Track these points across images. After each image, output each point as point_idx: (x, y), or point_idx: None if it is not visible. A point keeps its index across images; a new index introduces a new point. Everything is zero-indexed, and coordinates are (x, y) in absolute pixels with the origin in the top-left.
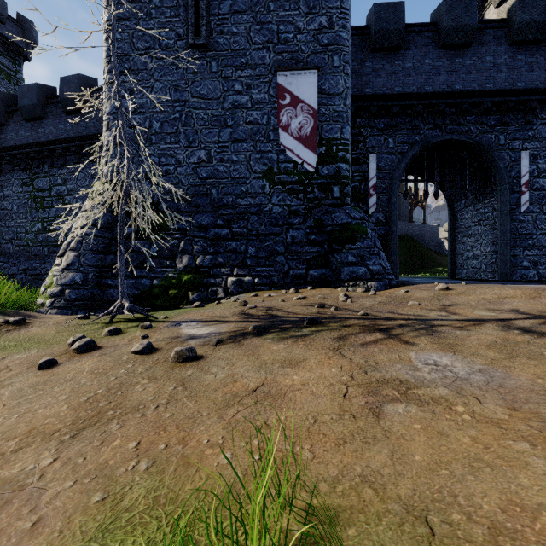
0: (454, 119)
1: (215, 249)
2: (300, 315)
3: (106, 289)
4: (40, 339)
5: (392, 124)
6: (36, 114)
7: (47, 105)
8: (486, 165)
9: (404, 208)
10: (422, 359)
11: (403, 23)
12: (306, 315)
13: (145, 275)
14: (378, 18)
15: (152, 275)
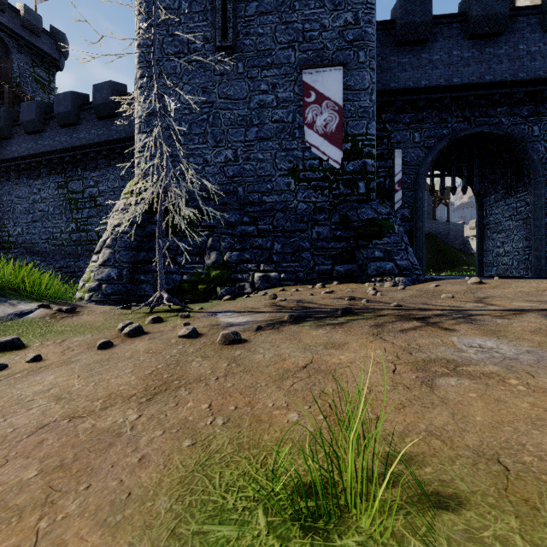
0: (484, 110)
1: (242, 245)
2: (332, 306)
3: (139, 284)
4: (91, 325)
5: (418, 119)
6: (71, 121)
7: (80, 111)
8: (519, 157)
9: (427, 206)
10: (466, 343)
11: (430, 15)
12: (338, 306)
13: (175, 270)
14: (404, 11)
15: (182, 271)
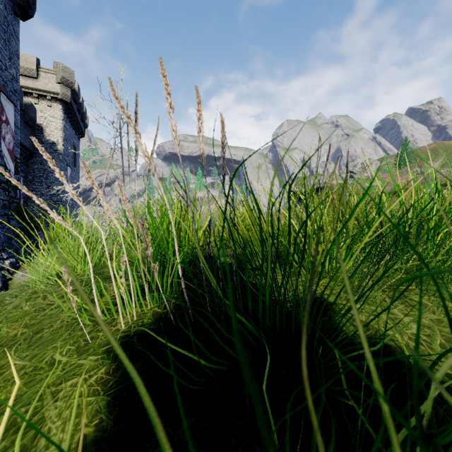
0: None
1: None
2: None
3: None
4: None
5: None
6: None
7: None
8: None
9: None
10: None
11: None
12: None
13: None
14: None
15: None
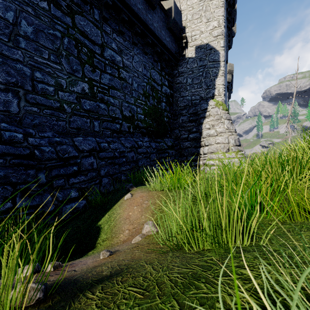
0: None
1: None
2: None
3: None
4: None
5: None
6: None
7: None
8: None
9: None
10: None
11: None
12: None
13: None
14: None
15: None
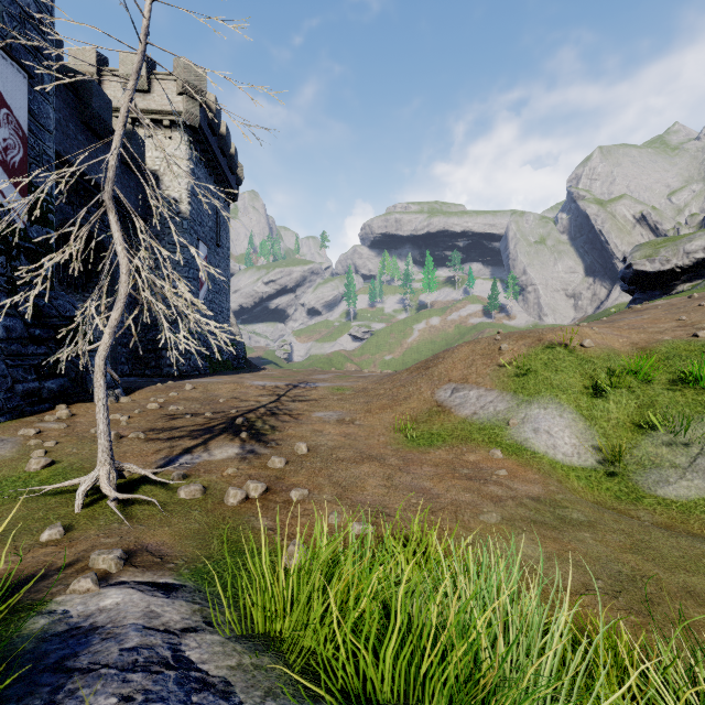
0: (83, 203)
1: None
2: (212, 423)
3: None
4: (200, 529)
5: None
6: None
7: None
8: (98, 260)
9: None
10: (320, 416)
11: (63, 67)
12: (215, 422)
13: None
14: None
15: None
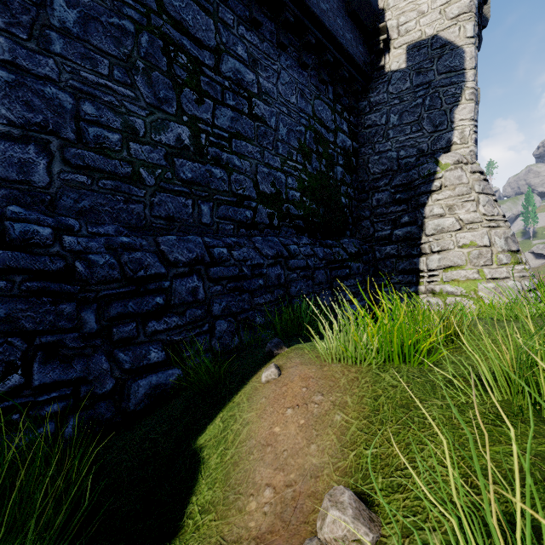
0: None
1: None
2: None
3: None
4: None
5: None
6: None
7: None
8: None
9: None
10: None
11: None
12: None
13: None
14: None
15: None
